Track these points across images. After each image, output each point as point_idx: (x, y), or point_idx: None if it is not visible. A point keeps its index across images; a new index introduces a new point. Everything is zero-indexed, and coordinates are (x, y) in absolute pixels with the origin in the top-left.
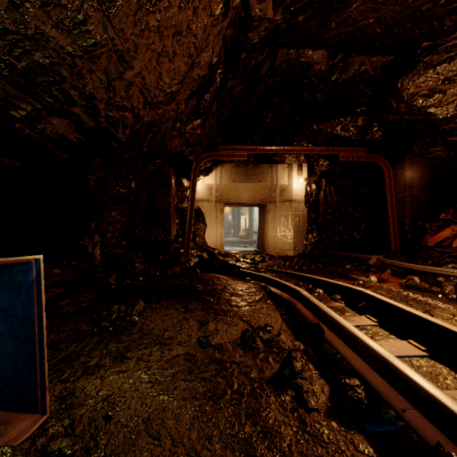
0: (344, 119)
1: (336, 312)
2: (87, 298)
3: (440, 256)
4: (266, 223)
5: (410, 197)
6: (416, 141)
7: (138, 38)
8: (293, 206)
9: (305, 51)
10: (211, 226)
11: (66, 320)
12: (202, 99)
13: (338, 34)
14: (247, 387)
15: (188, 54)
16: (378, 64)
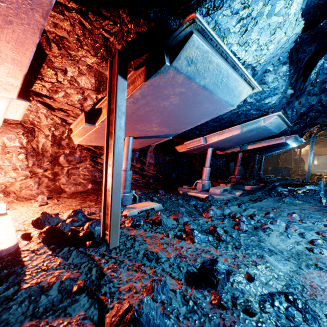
0: None
1: None
2: None
3: None
4: None
5: None
6: None
7: None
8: None
9: None
10: (306, 163)
11: None
12: None
13: None
14: None
15: None
16: None
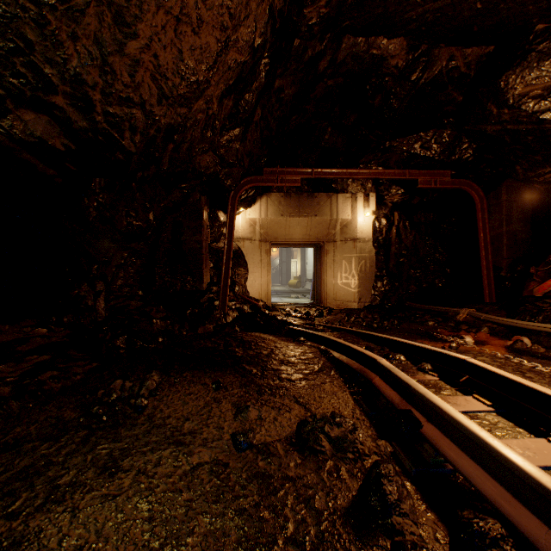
0: (425, 134)
1: (429, 389)
2: (83, 369)
3: None
4: (324, 267)
5: (508, 234)
6: (521, 160)
7: None
8: (357, 246)
9: (378, 40)
10: (254, 271)
11: (46, 402)
12: (241, 99)
13: (423, 13)
14: (310, 529)
15: (221, 25)
16: (473, 58)
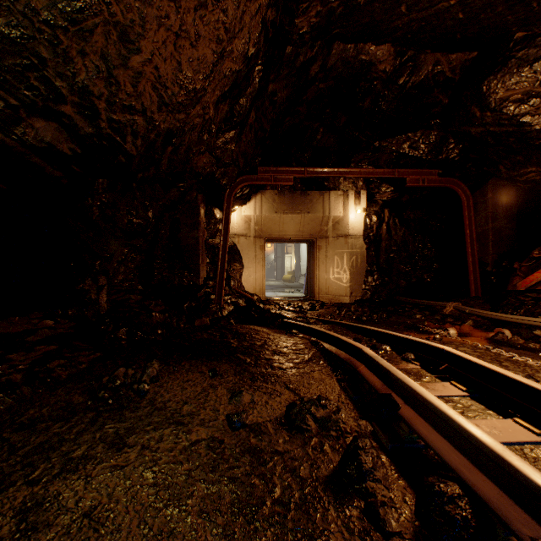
0: (413, 134)
1: (410, 377)
2: (87, 358)
3: (534, 304)
4: (316, 263)
5: (494, 231)
6: (504, 160)
7: (146, 6)
8: (349, 242)
9: (367, 46)
10: (249, 266)
11: (55, 388)
12: (236, 104)
13: (408, 22)
14: (295, 493)
15: (217, 38)
16: (458, 63)
